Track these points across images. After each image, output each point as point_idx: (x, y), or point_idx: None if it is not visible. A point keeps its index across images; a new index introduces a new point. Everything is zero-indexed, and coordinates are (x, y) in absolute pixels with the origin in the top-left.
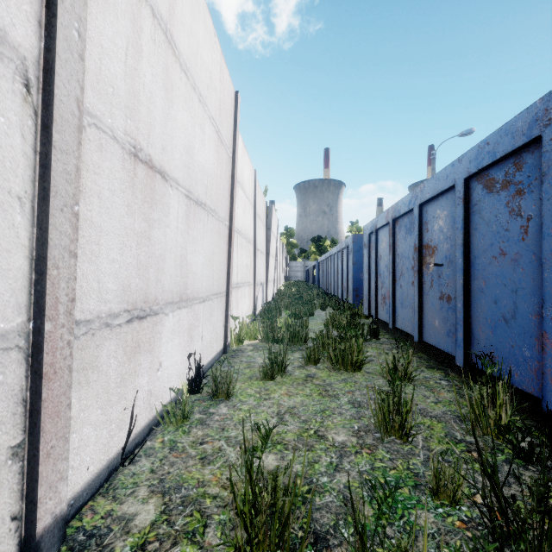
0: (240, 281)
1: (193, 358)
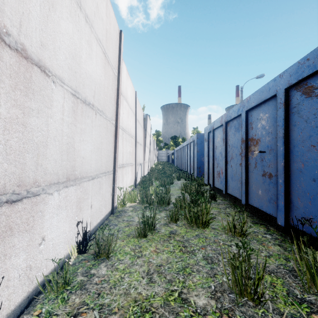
0: (124, 163)
1: (82, 224)
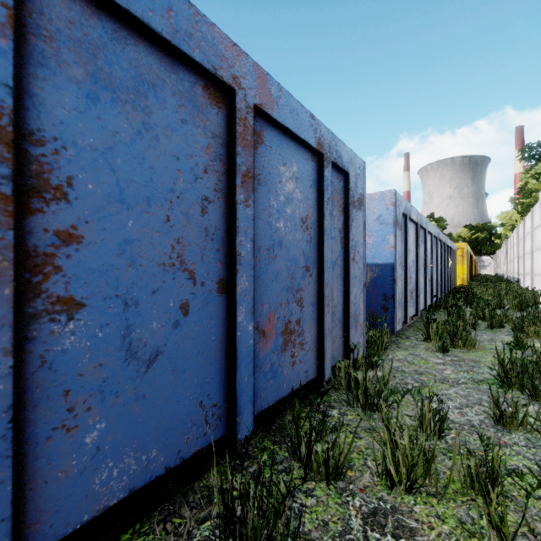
0: None
1: None
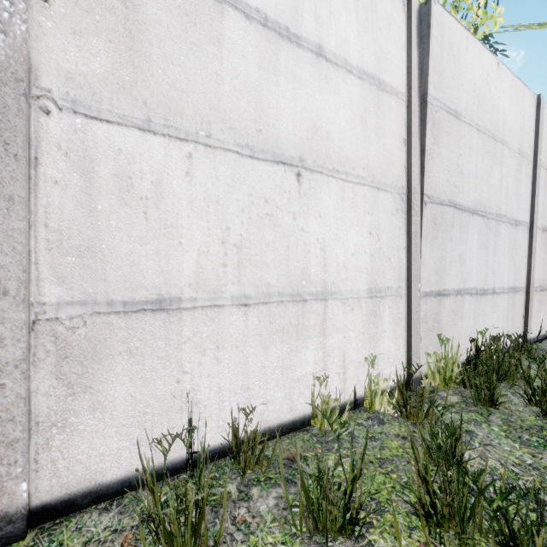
0: None
1: None
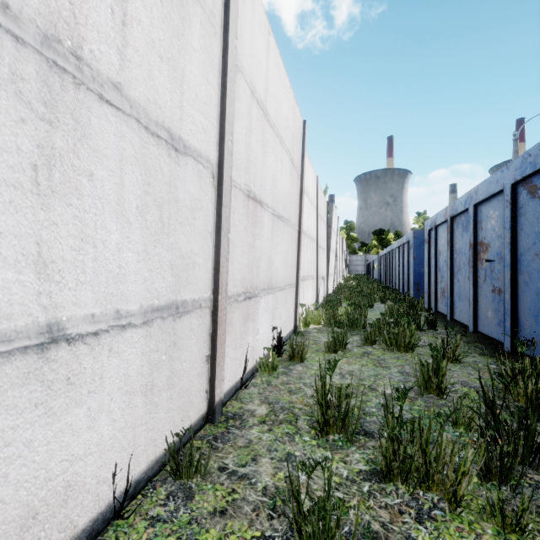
0: (305, 275)
1: (275, 331)
